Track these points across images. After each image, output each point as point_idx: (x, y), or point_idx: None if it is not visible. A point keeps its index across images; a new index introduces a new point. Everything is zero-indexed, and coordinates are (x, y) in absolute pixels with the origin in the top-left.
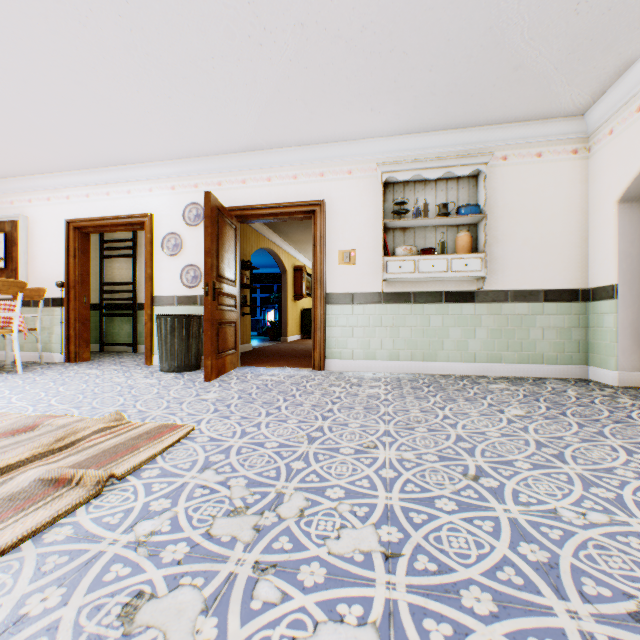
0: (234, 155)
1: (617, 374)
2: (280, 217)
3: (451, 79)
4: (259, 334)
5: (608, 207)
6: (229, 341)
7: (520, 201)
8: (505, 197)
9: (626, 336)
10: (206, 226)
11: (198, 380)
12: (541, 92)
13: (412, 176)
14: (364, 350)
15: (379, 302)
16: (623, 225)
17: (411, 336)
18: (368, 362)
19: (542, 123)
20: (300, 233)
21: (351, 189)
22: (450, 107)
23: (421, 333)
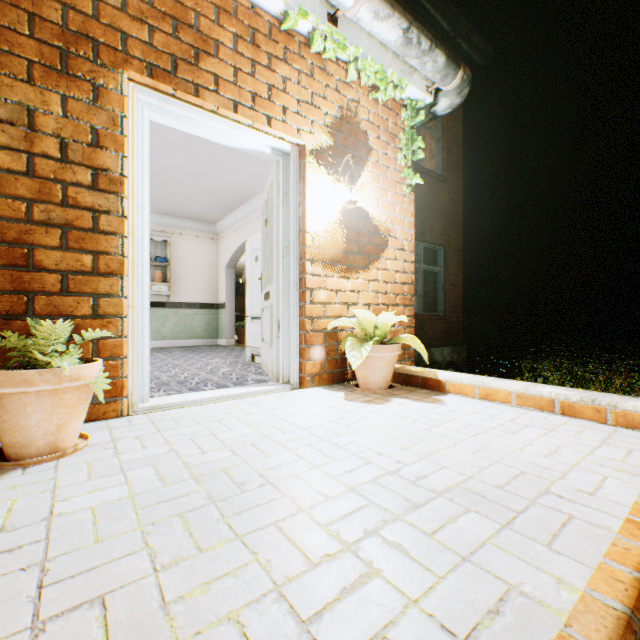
0: None
1: (226, 340)
2: None
3: (152, 199)
4: None
5: (224, 269)
6: None
7: (189, 258)
8: (182, 254)
9: (229, 324)
10: None
11: None
12: (195, 214)
13: None
14: None
15: None
16: (228, 278)
17: None
18: None
19: (199, 223)
20: None
21: None
22: (152, 206)
23: None
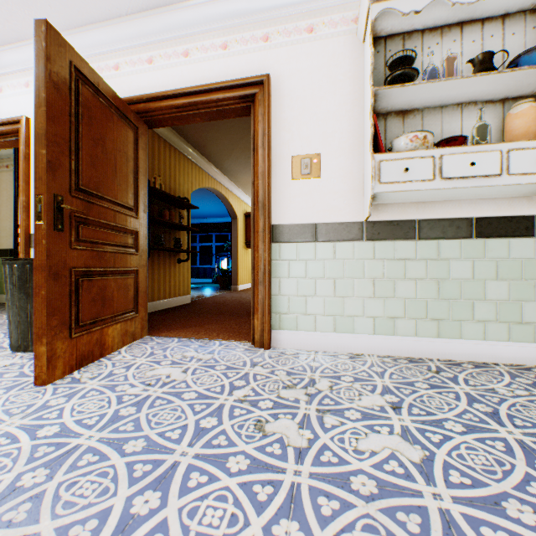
0: (133, 17)
1: None
2: (203, 110)
3: None
4: (213, 282)
5: None
6: (116, 301)
7: None
8: None
9: None
10: (37, 86)
11: (28, 380)
12: None
13: (428, 2)
14: (334, 316)
15: (359, 238)
16: None
17: (415, 294)
18: (341, 336)
19: None
20: (249, 172)
21: (312, 56)
22: None
23: (433, 290)
